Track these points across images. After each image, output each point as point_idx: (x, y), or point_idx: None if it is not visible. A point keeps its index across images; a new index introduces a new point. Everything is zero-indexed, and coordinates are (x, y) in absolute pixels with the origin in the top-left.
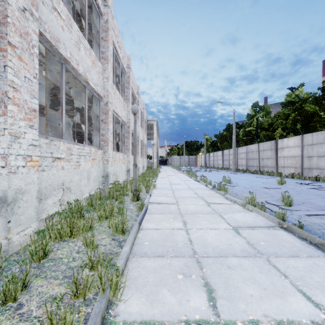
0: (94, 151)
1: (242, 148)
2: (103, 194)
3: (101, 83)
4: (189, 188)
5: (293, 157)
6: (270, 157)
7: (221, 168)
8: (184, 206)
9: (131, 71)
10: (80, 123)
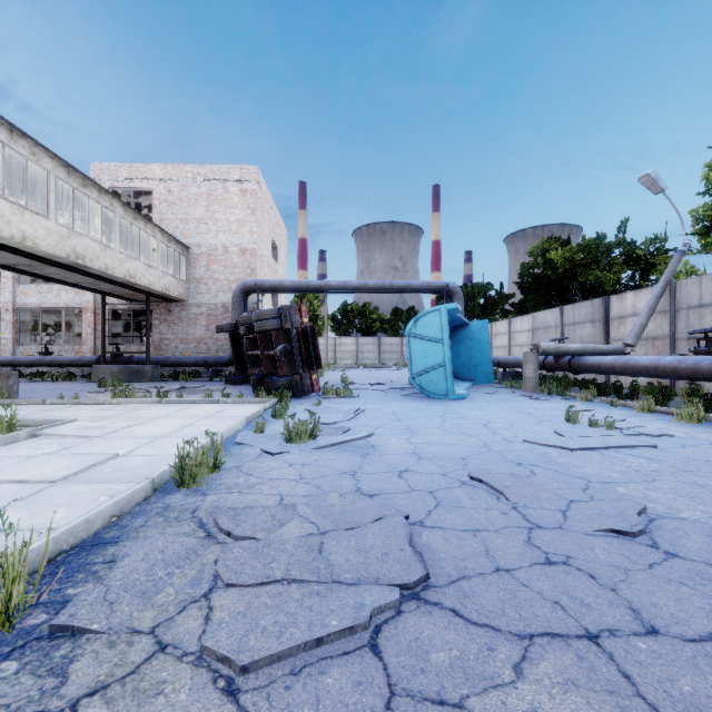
0: None
1: None
2: None
3: None
4: None
5: None
6: None
7: None
8: None
9: None
10: None
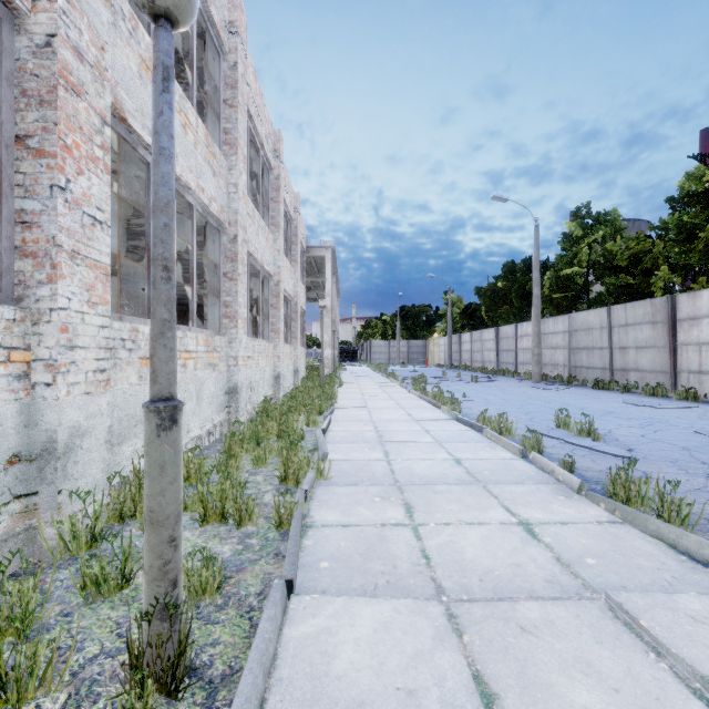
0: None
1: (557, 319)
2: (29, 556)
3: None
4: (463, 471)
5: None
6: (649, 343)
7: (494, 370)
8: None
9: (251, 67)
10: None
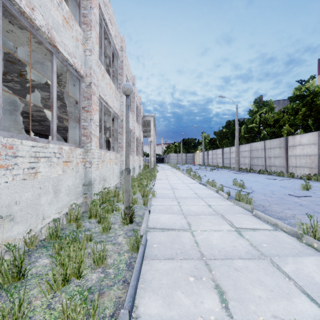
0: (67, 150)
1: (245, 145)
2: (85, 208)
3: (82, 56)
4: (196, 195)
5: (307, 155)
6: (278, 155)
7: (221, 166)
8: (202, 235)
9: (126, 57)
10: (66, 117)
